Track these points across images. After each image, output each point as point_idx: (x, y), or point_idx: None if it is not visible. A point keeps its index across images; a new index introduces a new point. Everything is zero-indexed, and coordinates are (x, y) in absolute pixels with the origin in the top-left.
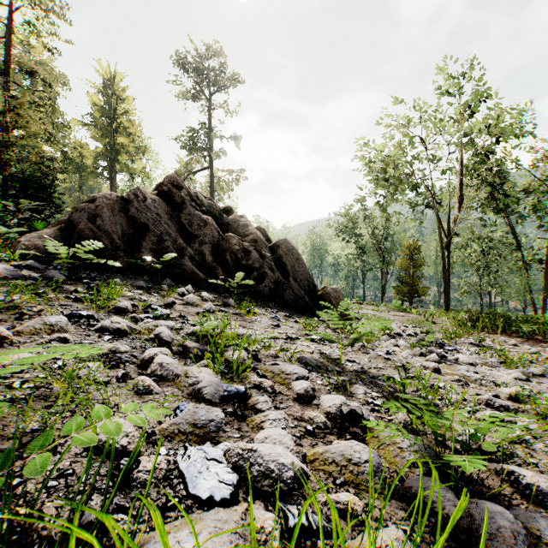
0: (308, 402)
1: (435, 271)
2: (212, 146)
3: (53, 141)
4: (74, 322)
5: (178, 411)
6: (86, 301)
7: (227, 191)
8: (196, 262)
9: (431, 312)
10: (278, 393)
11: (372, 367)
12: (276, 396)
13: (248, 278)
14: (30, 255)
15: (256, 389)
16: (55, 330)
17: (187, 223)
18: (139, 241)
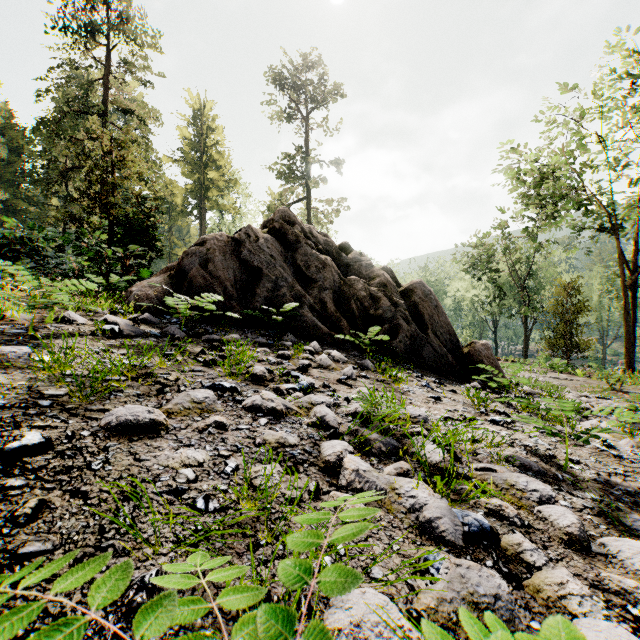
0: (588, 550)
1: (597, 316)
2: (309, 174)
3: (146, 181)
4: (218, 396)
5: (433, 570)
6: (223, 368)
7: (325, 224)
8: (316, 312)
9: (617, 376)
10: (529, 527)
11: (611, 473)
12: (529, 533)
13: (378, 332)
14: (142, 307)
15: (493, 517)
16: (204, 409)
17: (303, 265)
18: (253, 289)
